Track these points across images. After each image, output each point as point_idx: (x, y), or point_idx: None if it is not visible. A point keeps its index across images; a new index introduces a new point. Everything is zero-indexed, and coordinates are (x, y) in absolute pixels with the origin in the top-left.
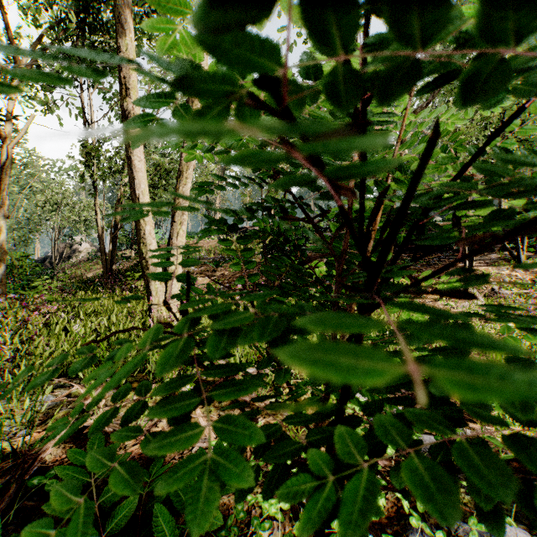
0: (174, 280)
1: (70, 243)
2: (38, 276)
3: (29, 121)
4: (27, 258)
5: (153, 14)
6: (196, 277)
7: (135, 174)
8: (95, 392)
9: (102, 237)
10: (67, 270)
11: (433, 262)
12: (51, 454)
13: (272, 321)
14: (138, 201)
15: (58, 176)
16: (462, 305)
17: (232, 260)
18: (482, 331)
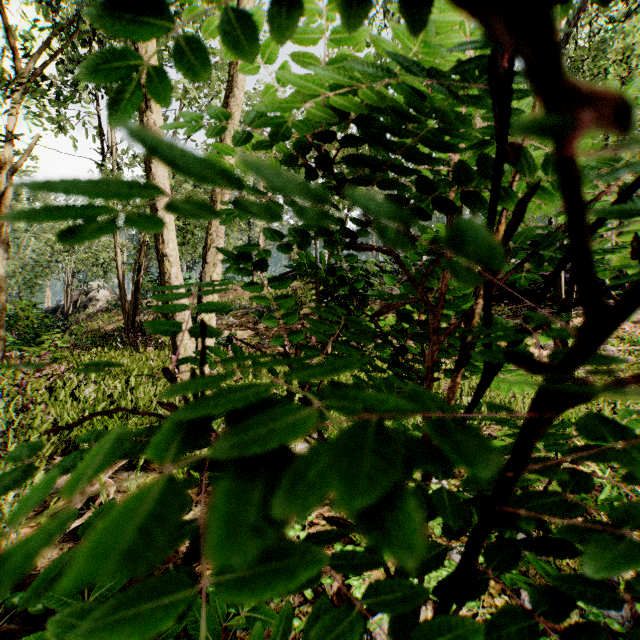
0: None
1: (85, 290)
2: (47, 329)
3: (33, 142)
4: (34, 307)
5: None
6: (235, 330)
7: (159, 204)
8: (104, 475)
9: (123, 283)
10: (82, 322)
11: (521, 312)
12: (44, 557)
13: (327, 443)
14: (163, 238)
15: None
16: None
17: (278, 310)
18: (631, 412)
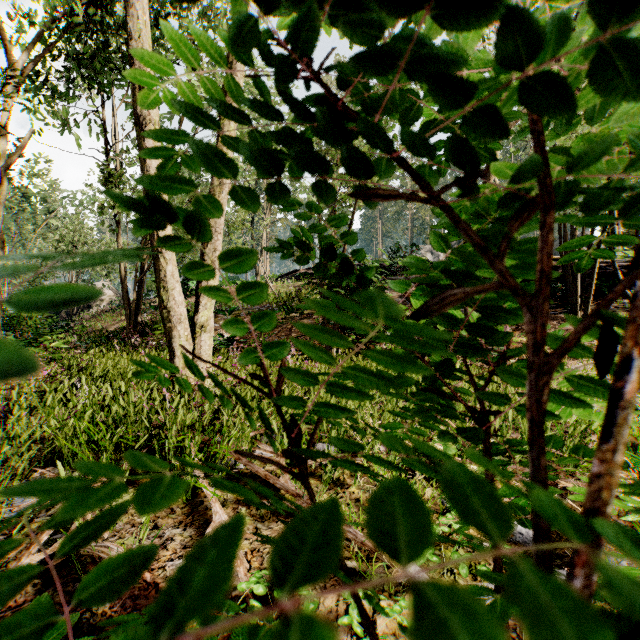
0: (204, 336)
1: None
2: (51, 329)
3: (29, 137)
4: None
5: (186, 10)
6: None
7: None
8: None
9: (125, 283)
10: (85, 322)
11: None
12: None
13: None
14: (158, 234)
15: (76, 211)
16: (573, 367)
17: (281, 310)
18: None
